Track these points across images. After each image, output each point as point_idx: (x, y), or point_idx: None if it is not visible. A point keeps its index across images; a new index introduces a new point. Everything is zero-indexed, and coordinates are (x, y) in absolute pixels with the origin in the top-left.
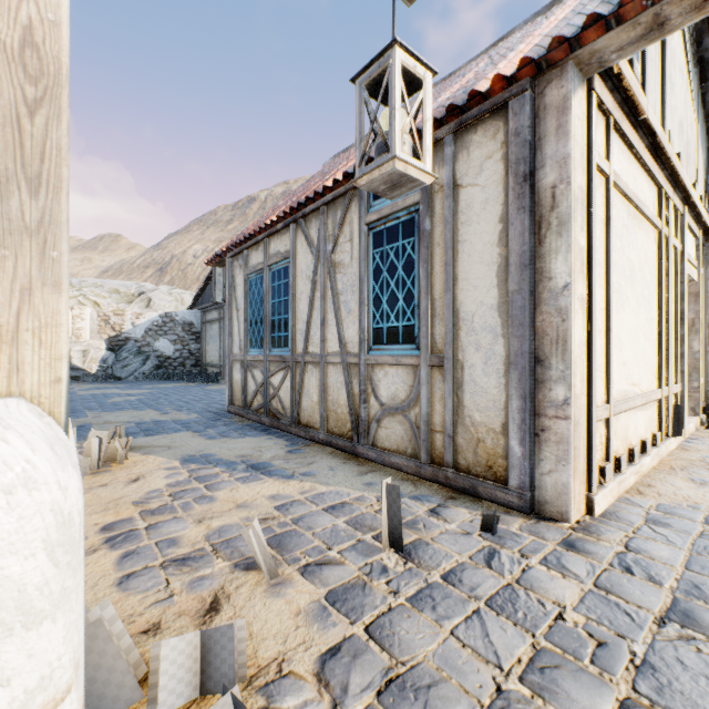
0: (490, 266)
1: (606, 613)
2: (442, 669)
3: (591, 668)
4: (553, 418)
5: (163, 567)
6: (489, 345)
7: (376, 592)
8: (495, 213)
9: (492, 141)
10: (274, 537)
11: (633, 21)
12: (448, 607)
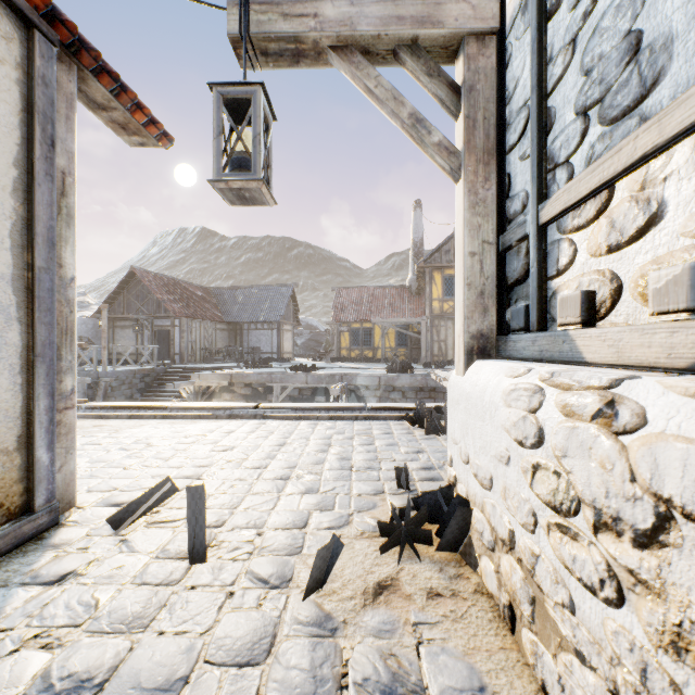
0: (2, 217)
1: (207, 487)
2: (299, 504)
3: (255, 485)
4: (65, 410)
5: (424, 689)
6: (0, 330)
7: (268, 539)
8: (10, 148)
9: (5, 42)
10: (252, 658)
11: (114, 100)
12: (253, 515)
